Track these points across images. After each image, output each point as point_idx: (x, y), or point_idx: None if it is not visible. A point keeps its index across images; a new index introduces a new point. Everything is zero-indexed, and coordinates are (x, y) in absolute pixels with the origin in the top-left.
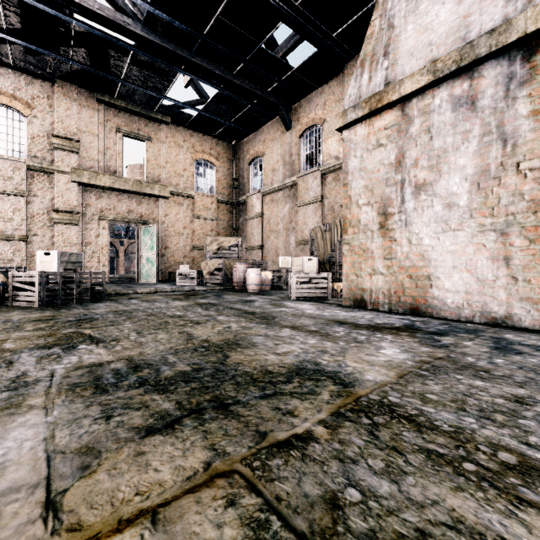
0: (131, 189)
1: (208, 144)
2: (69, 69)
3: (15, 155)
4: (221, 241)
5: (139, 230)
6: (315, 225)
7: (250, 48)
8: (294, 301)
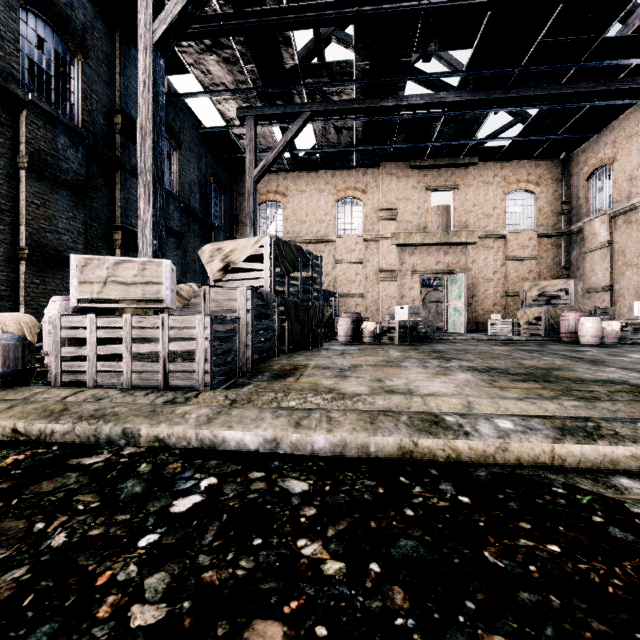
0: (438, 241)
1: (525, 170)
2: (391, 152)
3: (356, 233)
4: (543, 286)
5: (446, 280)
6: None
7: (585, 48)
8: None
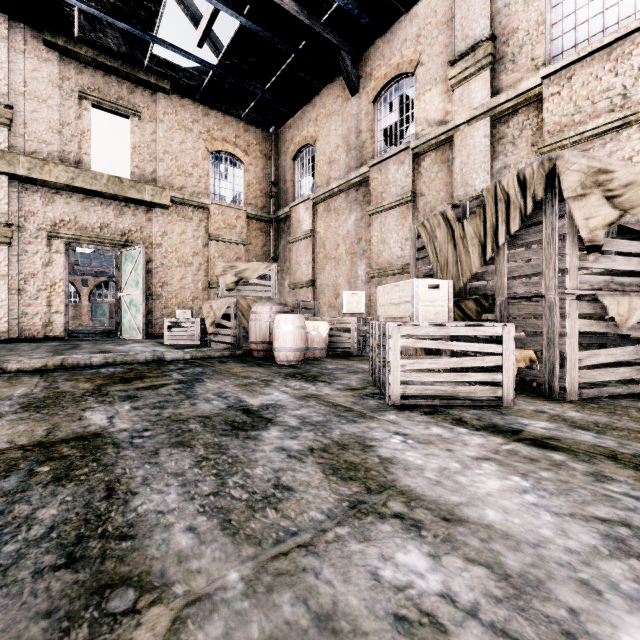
0: (103, 190)
1: (232, 129)
2: None
3: None
4: (241, 269)
5: (119, 256)
6: (400, 243)
7: None
8: (405, 422)
